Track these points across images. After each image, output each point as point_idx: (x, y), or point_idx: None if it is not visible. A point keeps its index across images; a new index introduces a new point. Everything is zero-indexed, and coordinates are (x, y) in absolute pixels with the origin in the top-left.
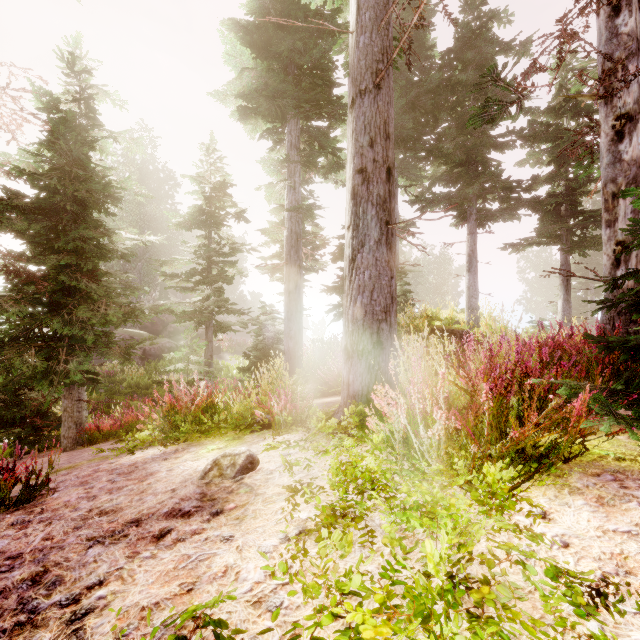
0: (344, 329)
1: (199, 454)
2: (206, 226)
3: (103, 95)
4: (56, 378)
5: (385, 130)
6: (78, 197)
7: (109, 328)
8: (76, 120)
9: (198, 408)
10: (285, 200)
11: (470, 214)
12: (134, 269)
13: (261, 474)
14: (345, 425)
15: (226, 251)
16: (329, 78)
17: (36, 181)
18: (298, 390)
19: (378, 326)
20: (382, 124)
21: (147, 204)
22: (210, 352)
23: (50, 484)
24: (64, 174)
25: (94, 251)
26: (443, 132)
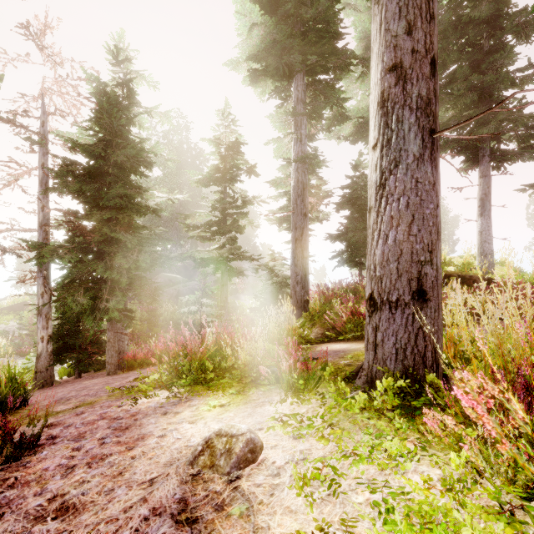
0: (368, 274)
1: (199, 412)
2: (221, 182)
3: (141, 79)
4: (98, 314)
5: (428, 9)
6: (118, 162)
7: (154, 273)
8: (117, 98)
9: (203, 355)
10: (292, 152)
11: (482, 156)
12: (172, 226)
13: (264, 474)
14: (378, 405)
15: (239, 204)
16: (335, 29)
17: (86, 150)
18: (305, 333)
19: (419, 270)
20: (424, 2)
21: (181, 174)
22: (225, 294)
23: (57, 429)
24: (109, 145)
25: (129, 206)
26: (452, 75)
